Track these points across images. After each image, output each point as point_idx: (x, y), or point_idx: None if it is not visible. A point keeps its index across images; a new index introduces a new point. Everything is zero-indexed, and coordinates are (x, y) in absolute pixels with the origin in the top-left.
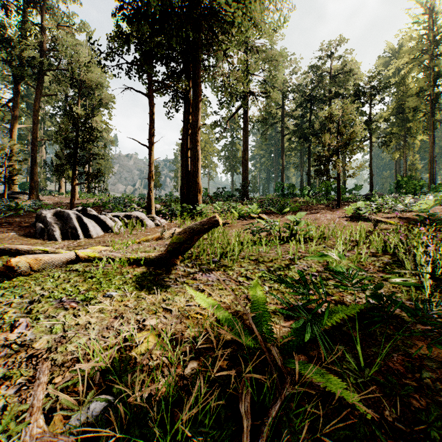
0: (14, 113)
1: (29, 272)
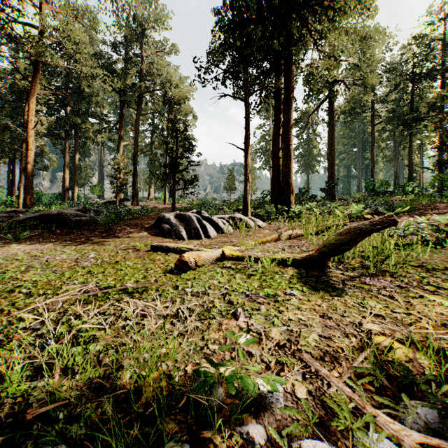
0: (120, 133)
1: (194, 267)
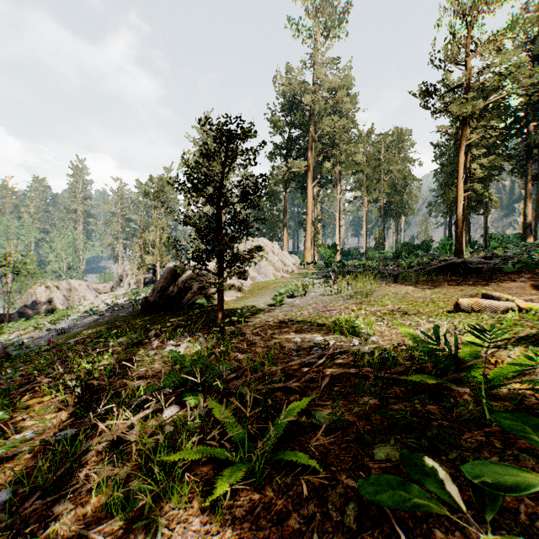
0: None
1: (470, 311)
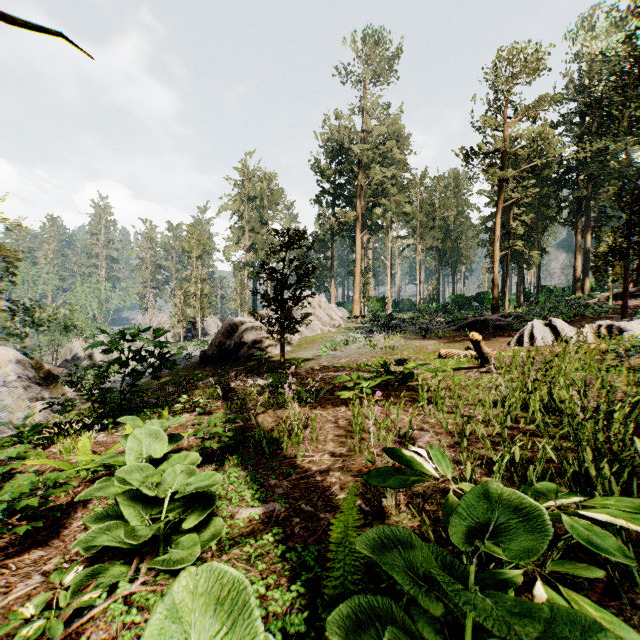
0: None
1: (446, 357)
